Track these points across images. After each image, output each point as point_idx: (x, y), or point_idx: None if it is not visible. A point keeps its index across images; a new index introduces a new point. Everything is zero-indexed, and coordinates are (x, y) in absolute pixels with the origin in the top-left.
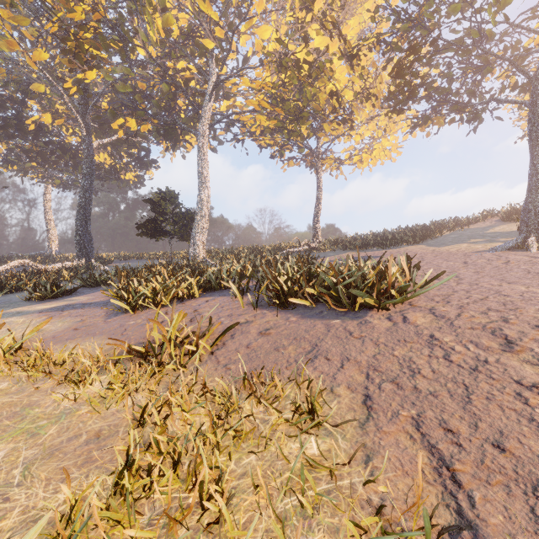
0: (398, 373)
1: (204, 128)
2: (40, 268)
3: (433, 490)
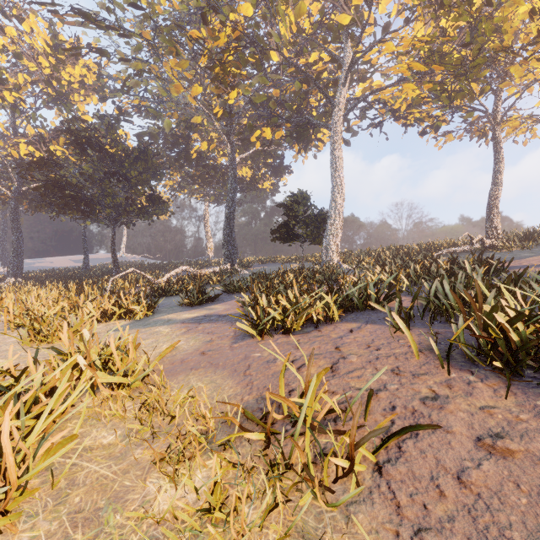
0: None
1: (337, 118)
2: (197, 273)
3: None
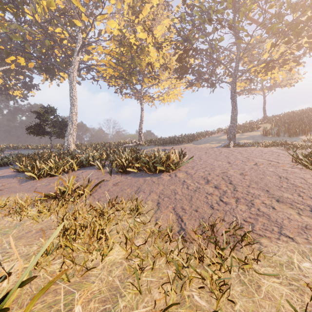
0: (170, 194)
1: (74, 71)
2: None
3: (175, 224)
